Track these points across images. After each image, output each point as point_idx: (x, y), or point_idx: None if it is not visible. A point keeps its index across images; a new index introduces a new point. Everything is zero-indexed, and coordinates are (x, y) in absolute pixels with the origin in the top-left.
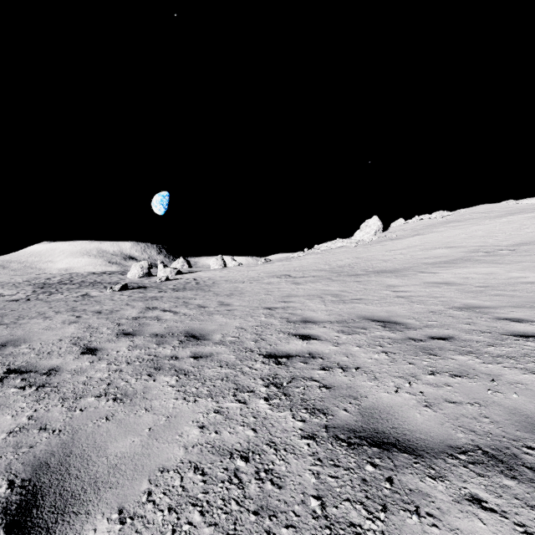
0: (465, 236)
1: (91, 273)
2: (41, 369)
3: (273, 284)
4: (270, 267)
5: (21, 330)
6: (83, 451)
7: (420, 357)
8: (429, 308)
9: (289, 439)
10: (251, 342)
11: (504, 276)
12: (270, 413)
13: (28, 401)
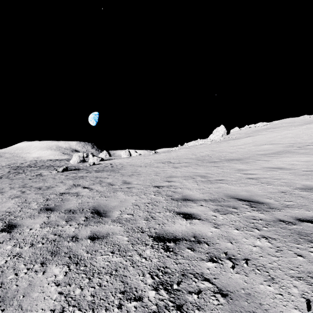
0: (281, 137)
1: (49, 160)
2: None
3: (160, 168)
4: (158, 157)
5: None
6: None
7: (303, 245)
8: (278, 189)
9: None
10: (142, 220)
11: None
12: None
13: None
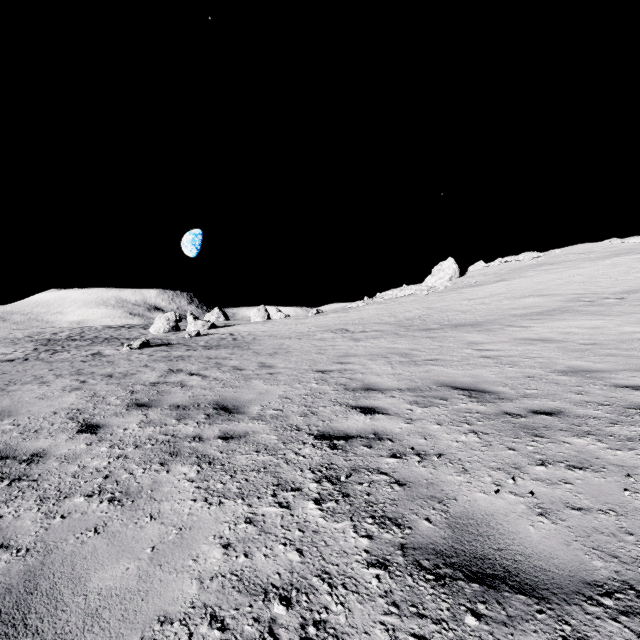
0: (560, 282)
1: (107, 327)
2: (21, 453)
3: (327, 341)
4: (323, 320)
5: (8, 399)
6: (53, 586)
7: (522, 439)
8: (525, 372)
9: (350, 567)
10: (298, 417)
11: (614, 331)
12: (323, 524)
13: None
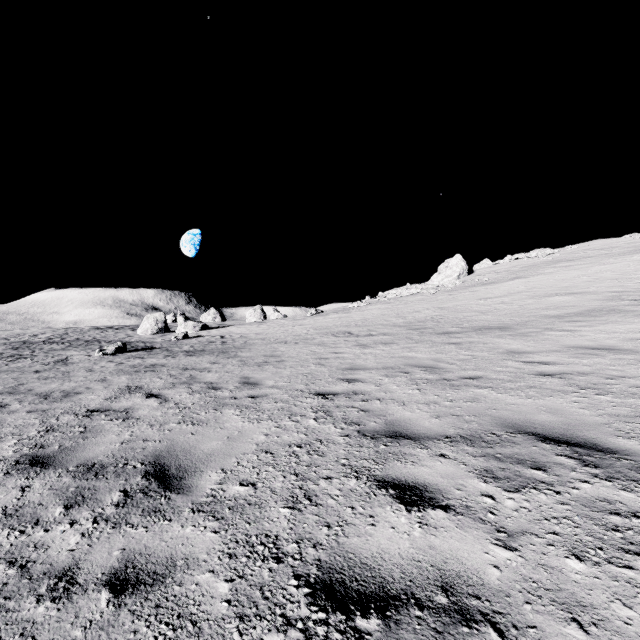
0: (588, 279)
1: (94, 328)
2: None
3: (328, 346)
4: (322, 321)
5: None
6: None
7: None
8: (632, 405)
9: None
10: (281, 508)
11: None
12: None
13: None
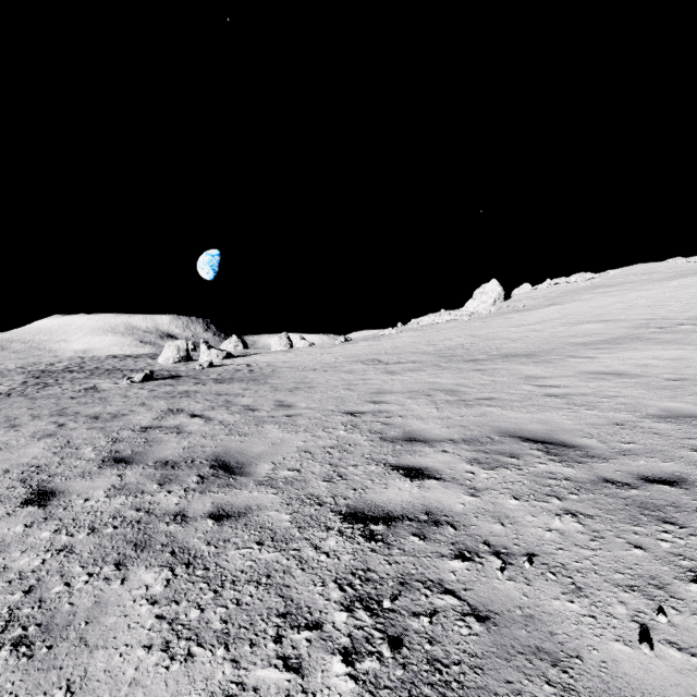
0: (623, 306)
1: (111, 357)
2: None
3: (357, 373)
4: (352, 349)
5: None
6: None
7: (646, 528)
8: (609, 417)
9: None
10: (320, 482)
11: None
12: None
13: None
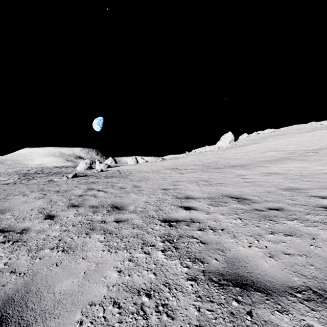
0: (285, 144)
1: (55, 167)
2: (17, 229)
3: (167, 174)
4: (165, 163)
5: (8, 203)
6: (38, 289)
7: (263, 222)
8: (266, 189)
9: (178, 280)
10: (153, 211)
11: (311, 169)
12: (165, 261)
13: (6, 252)
